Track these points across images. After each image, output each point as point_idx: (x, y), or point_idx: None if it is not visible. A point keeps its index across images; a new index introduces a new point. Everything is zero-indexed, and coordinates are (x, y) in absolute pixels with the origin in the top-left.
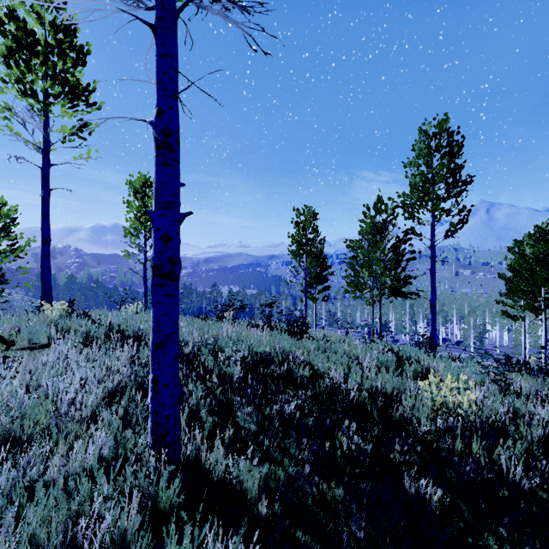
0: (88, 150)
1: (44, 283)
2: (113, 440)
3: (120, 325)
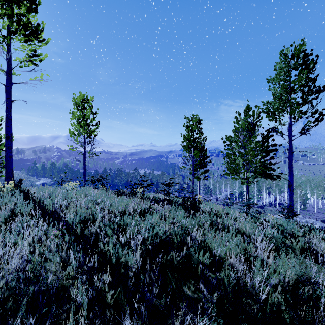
0: (41, 74)
1: (7, 167)
2: None
3: (43, 203)
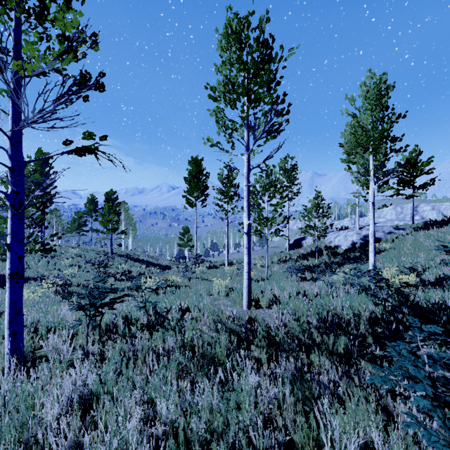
0: None
1: None
2: None
3: None
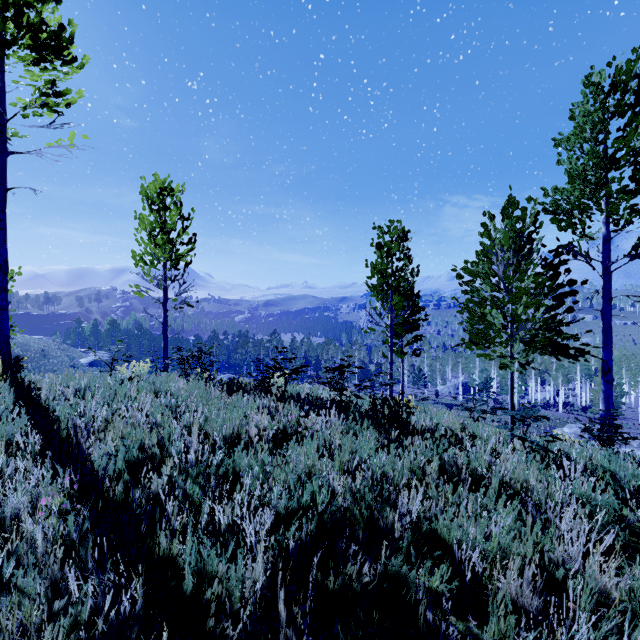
0: (71, 135)
1: None
2: None
3: (49, 416)
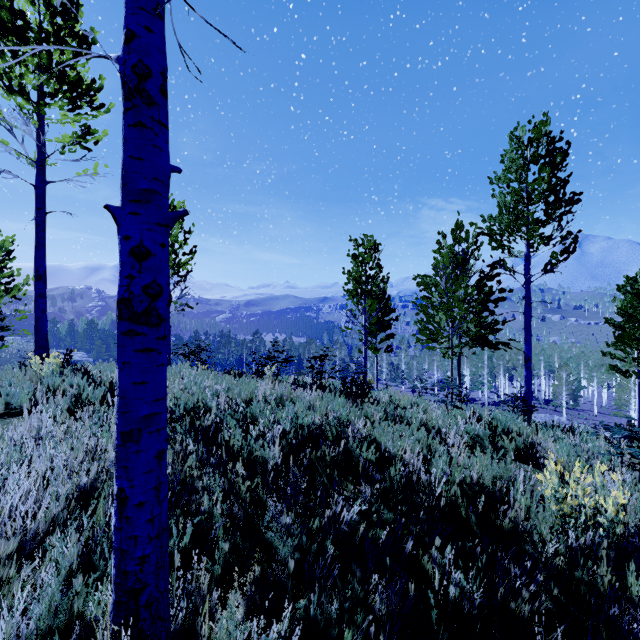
0: (95, 165)
1: (38, 330)
2: (63, 586)
3: None
